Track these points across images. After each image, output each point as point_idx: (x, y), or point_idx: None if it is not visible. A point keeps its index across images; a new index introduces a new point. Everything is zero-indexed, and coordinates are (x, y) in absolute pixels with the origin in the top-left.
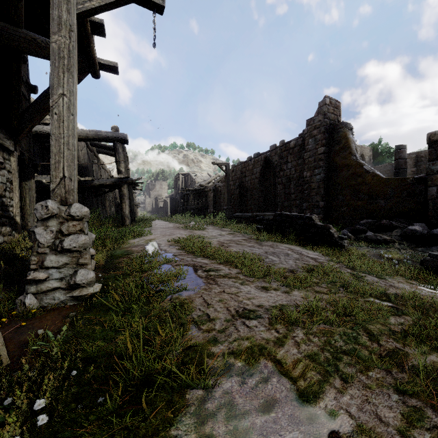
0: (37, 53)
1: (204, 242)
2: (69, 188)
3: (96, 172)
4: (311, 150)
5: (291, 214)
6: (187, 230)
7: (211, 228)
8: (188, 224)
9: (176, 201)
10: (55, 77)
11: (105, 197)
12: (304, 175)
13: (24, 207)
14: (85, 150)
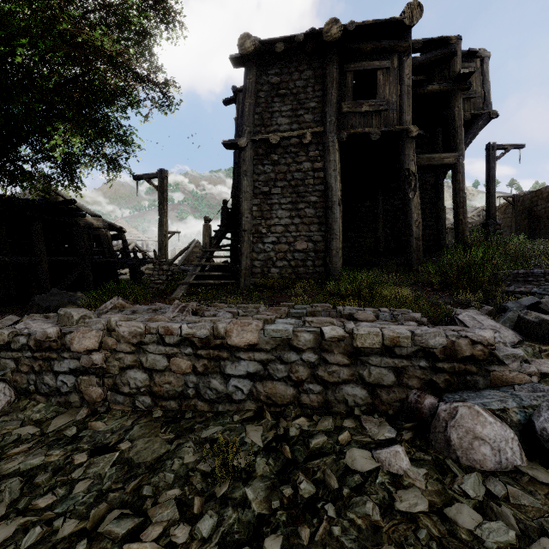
0: None
1: None
2: (494, 216)
3: None
4: None
5: None
6: None
7: None
8: None
9: None
10: (490, 184)
11: None
12: None
13: None
14: None
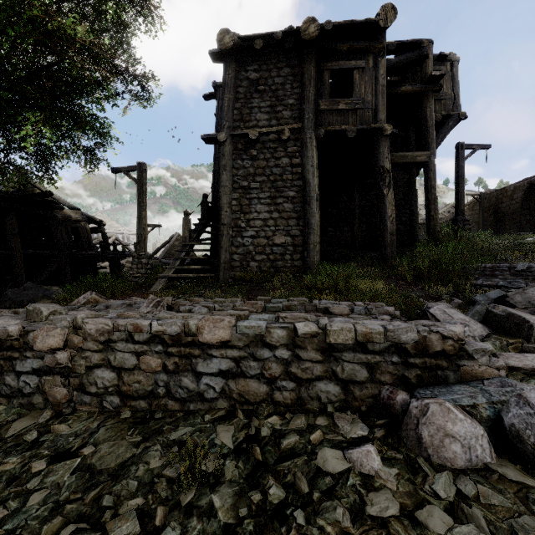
0: None
1: None
2: (463, 213)
3: None
4: None
5: None
6: None
7: None
8: None
9: None
10: (460, 182)
11: None
12: None
13: None
14: None
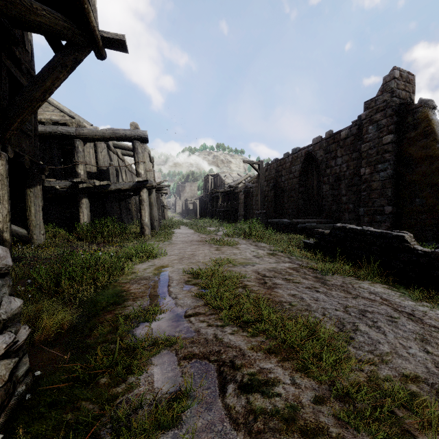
0: (0, 10)
1: (237, 279)
2: None
3: (112, 176)
4: (371, 139)
5: (362, 229)
6: (213, 247)
7: (244, 243)
8: (215, 235)
9: (205, 203)
10: None
11: (130, 201)
12: (361, 172)
13: (29, 217)
14: (106, 151)
